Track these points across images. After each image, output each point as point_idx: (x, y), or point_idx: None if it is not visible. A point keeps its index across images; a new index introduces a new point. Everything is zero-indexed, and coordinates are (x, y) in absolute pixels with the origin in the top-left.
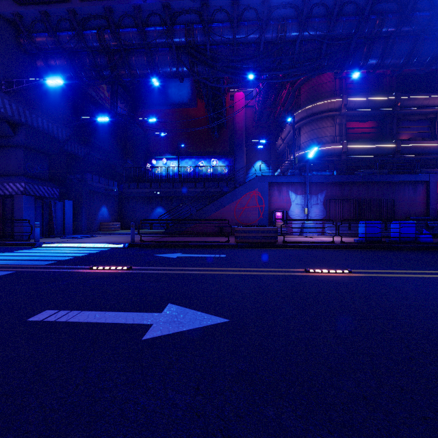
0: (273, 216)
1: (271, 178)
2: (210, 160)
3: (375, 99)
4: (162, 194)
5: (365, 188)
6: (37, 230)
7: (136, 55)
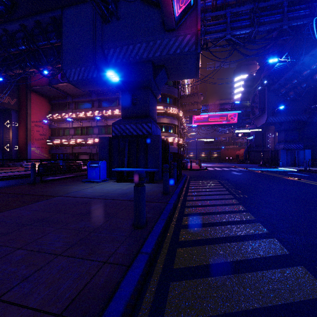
0: None
1: None
2: None
3: None
4: None
5: None
6: (280, 163)
7: (315, 74)
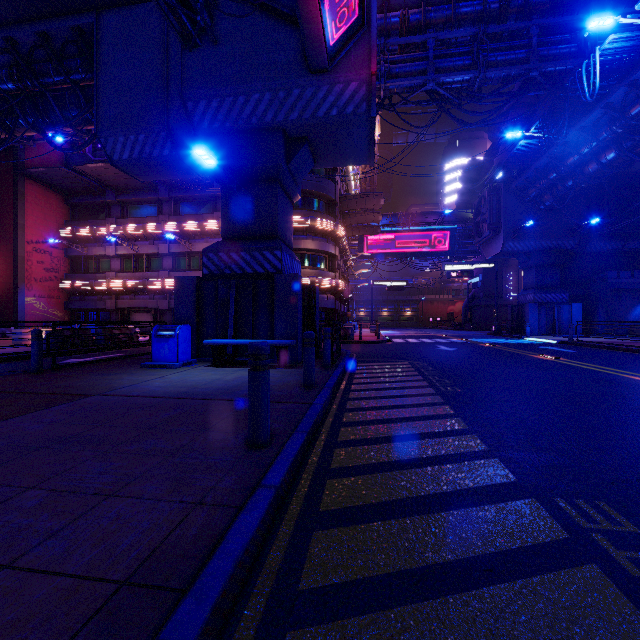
0: None
1: None
2: None
3: None
4: None
5: None
6: (527, 329)
7: (589, 164)
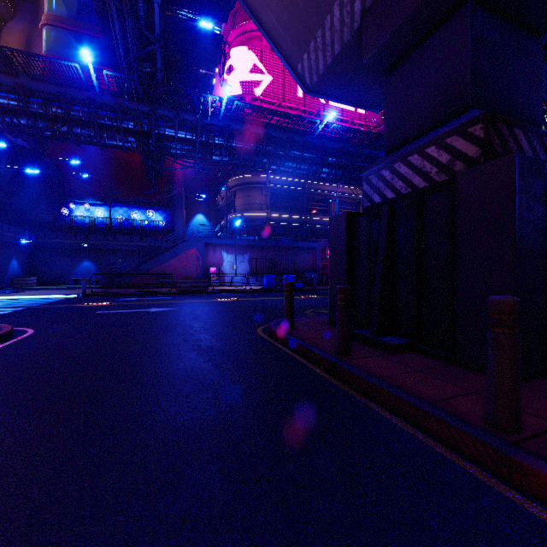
0: (208, 271)
1: (207, 239)
2: (145, 211)
3: (290, 180)
4: (90, 247)
5: (277, 251)
6: None
7: (83, 126)
